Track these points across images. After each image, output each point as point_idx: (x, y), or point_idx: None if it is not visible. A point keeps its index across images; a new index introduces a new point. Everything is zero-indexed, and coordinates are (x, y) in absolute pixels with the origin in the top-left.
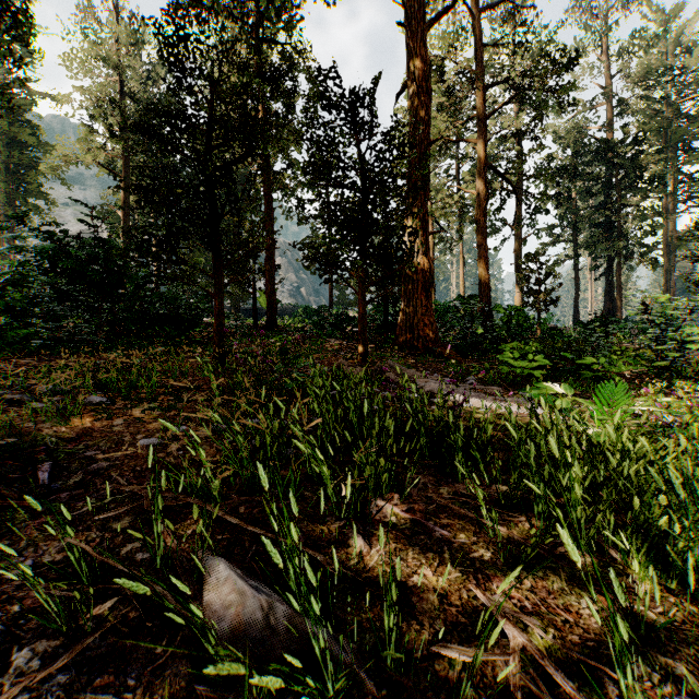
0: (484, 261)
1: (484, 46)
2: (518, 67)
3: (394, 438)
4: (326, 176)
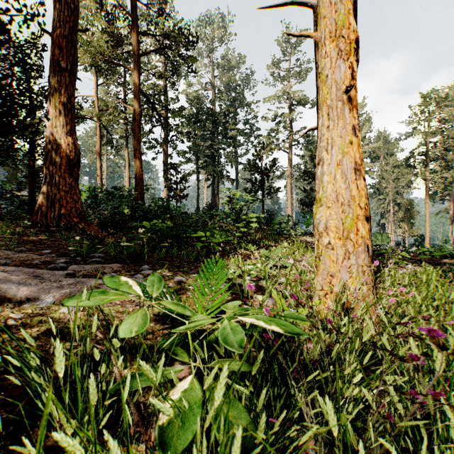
0: (139, 161)
1: (139, 2)
2: (161, 26)
3: None
4: None
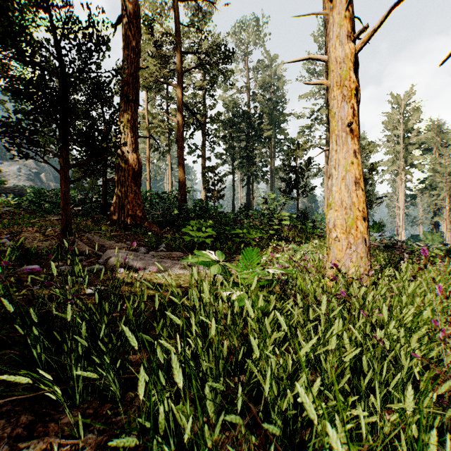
0: (182, 167)
1: (182, 26)
2: (202, 46)
3: (23, 335)
4: (17, 48)
